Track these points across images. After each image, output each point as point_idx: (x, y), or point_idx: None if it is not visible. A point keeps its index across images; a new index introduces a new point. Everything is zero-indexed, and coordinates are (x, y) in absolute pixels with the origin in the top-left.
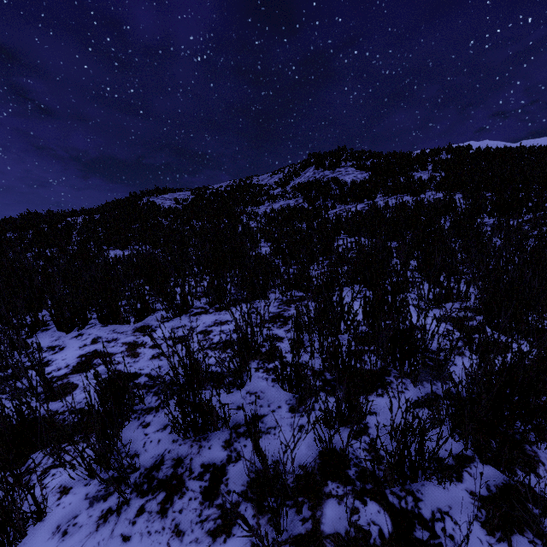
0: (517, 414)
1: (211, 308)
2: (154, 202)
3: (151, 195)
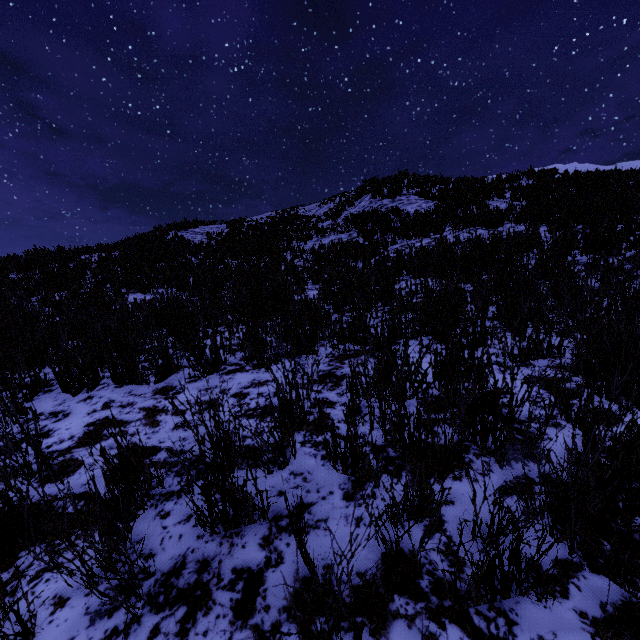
0: (636, 507)
1: (248, 365)
2: (182, 237)
3: (179, 228)
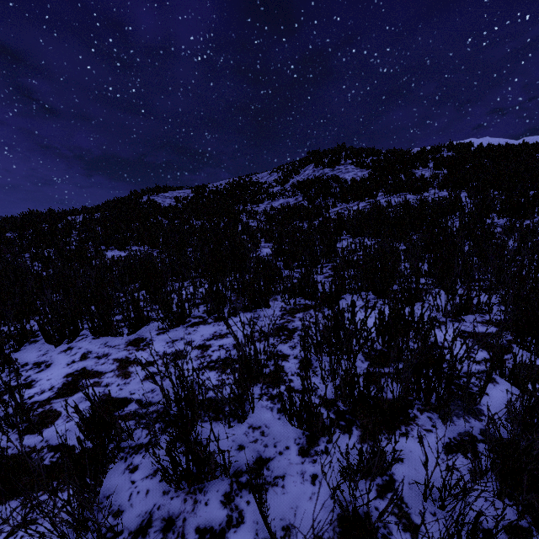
0: None
1: (210, 318)
2: (154, 201)
3: (151, 193)
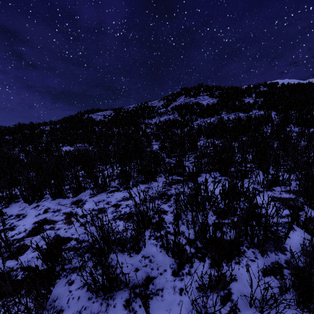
0: None
1: (121, 188)
2: (91, 117)
3: (90, 113)
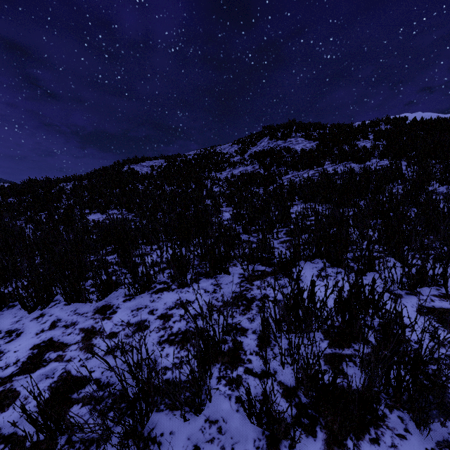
0: None
1: (174, 284)
2: (133, 169)
3: (131, 163)
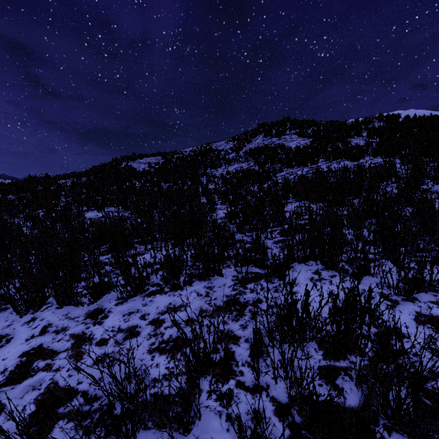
0: None
1: (166, 286)
2: (131, 166)
3: (129, 160)
